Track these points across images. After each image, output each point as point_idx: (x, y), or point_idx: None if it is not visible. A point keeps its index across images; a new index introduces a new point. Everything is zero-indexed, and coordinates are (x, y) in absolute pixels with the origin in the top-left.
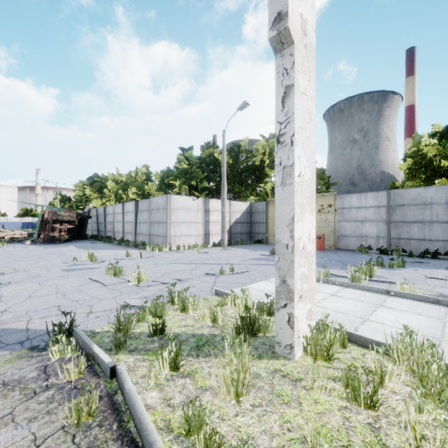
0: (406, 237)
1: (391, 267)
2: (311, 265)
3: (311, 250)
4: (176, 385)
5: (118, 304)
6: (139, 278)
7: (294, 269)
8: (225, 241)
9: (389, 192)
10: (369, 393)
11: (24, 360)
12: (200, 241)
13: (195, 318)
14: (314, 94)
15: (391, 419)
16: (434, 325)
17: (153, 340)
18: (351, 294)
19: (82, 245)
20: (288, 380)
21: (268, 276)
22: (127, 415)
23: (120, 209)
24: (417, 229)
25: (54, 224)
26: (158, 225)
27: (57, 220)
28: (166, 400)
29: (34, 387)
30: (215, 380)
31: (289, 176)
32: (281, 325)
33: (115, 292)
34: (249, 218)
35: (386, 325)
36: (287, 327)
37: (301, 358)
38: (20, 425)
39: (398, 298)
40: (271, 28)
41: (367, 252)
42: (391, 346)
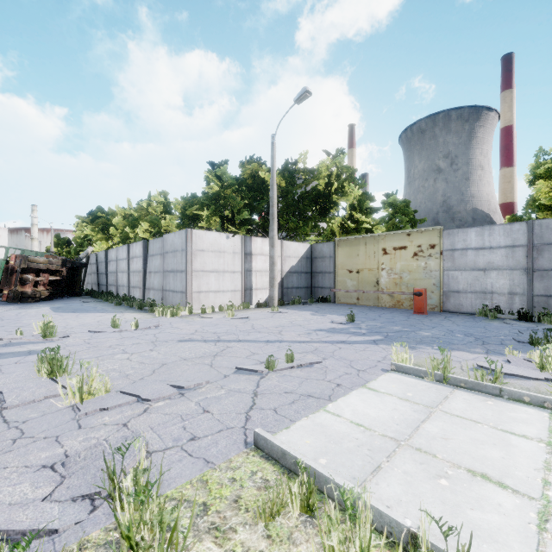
0: None
1: None
2: None
3: None
4: None
5: None
6: (82, 392)
7: None
8: (274, 300)
9: (531, 223)
10: None
11: None
12: (238, 299)
13: None
14: None
15: None
16: None
17: None
18: None
19: (64, 305)
20: None
21: (363, 375)
22: None
23: (125, 253)
24: None
25: (24, 274)
26: (174, 276)
27: (30, 268)
28: None
29: None
30: None
31: None
32: None
33: (1, 438)
34: (309, 266)
35: None
36: None
37: None
38: None
39: None
40: None
41: (496, 317)
42: None
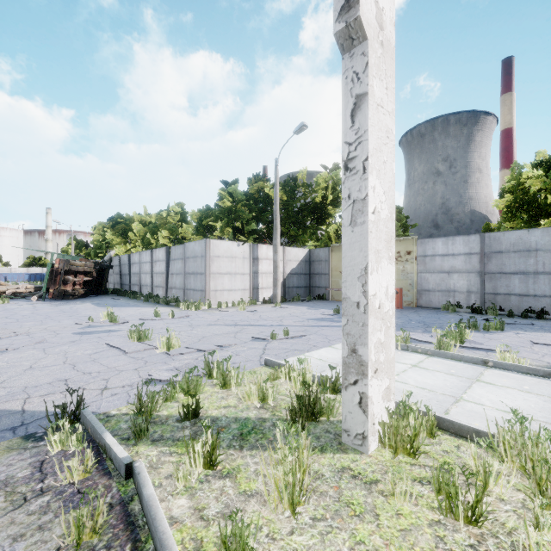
0: (504, 292)
1: (487, 329)
2: (389, 329)
3: (389, 310)
4: (212, 489)
5: (141, 377)
6: (169, 344)
7: (367, 335)
8: (277, 297)
9: (483, 235)
10: (469, 501)
11: (14, 453)
12: (247, 296)
13: (239, 397)
14: (393, 107)
15: (501, 539)
16: (547, 406)
17: (184, 426)
18: (438, 365)
19: (100, 301)
20: (360, 482)
21: (332, 342)
22: (145, 532)
23: (148, 257)
24: (518, 282)
25: (66, 275)
26: (195, 277)
27: (70, 270)
28: (198, 511)
29: (25, 491)
30: (264, 484)
31: (361, 213)
32: (350, 407)
33: (138, 362)
34: (308, 268)
35: (485, 407)
36: (358, 411)
37: (376, 452)
38: (1, 547)
39: (498, 370)
40: (337, 19)
41: (455, 310)
42: (496, 436)
